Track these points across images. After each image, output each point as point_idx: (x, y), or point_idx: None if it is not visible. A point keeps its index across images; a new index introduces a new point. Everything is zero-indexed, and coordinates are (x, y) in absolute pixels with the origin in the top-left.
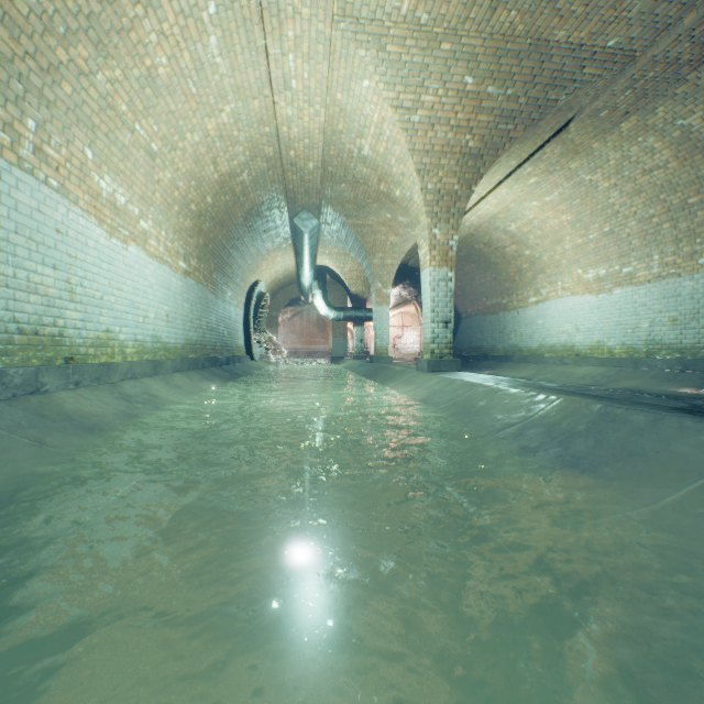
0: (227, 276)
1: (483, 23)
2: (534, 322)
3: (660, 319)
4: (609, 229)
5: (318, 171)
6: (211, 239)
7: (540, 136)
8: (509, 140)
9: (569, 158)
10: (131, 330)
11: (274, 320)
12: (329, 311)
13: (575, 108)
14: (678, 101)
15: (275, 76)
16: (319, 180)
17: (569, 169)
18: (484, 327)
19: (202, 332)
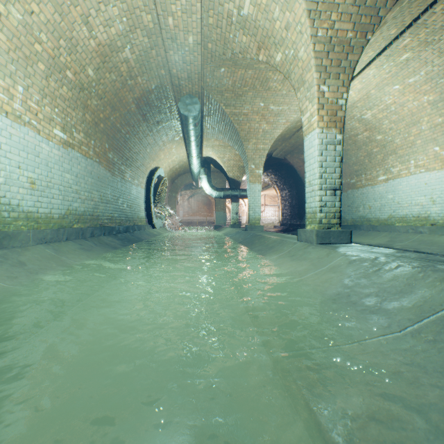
0: (125, 158)
1: None
2: (383, 197)
3: None
4: None
5: (198, 47)
6: (102, 118)
7: None
8: None
9: None
10: None
11: (173, 199)
12: (212, 191)
13: None
14: None
15: None
16: (200, 62)
17: None
18: None
19: (94, 204)
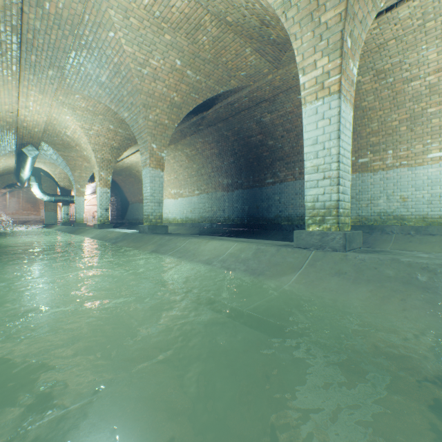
0: None
1: (113, 115)
2: None
3: (188, 210)
4: (176, 176)
5: (41, 132)
6: None
7: None
8: (130, 146)
9: None
10: None
11: None
12: (44, 196)
13: None
14: (183, 145)
15: (22, 104)
16: (41, 135)
17: None
18: (139, 209)
19: None
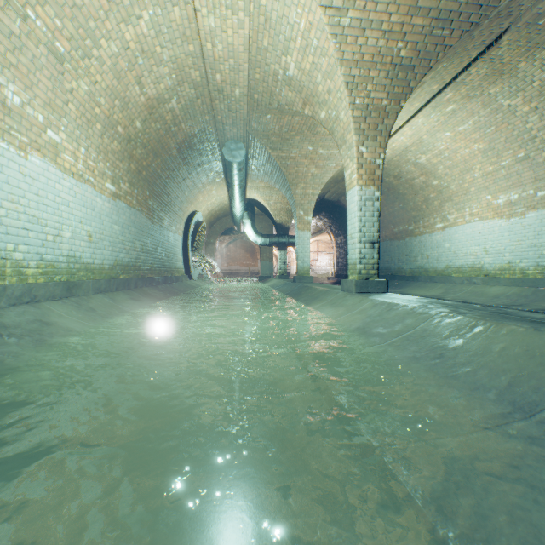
0: (164, 204)
1: None
2: (440, 246)
3: None
4: (524, 154)
5: (244, 98)
6: (144, 166)
7: (468, 54)
8: (444, 48)
9: (492, 81)
10: (33, 249)
11: (212, 246)
12: (257, 238)
13: (514, 14)
14: None
15: None
16: (246, 110)
17: (488, 95)
18: (391, 251)
19: (136, 254)
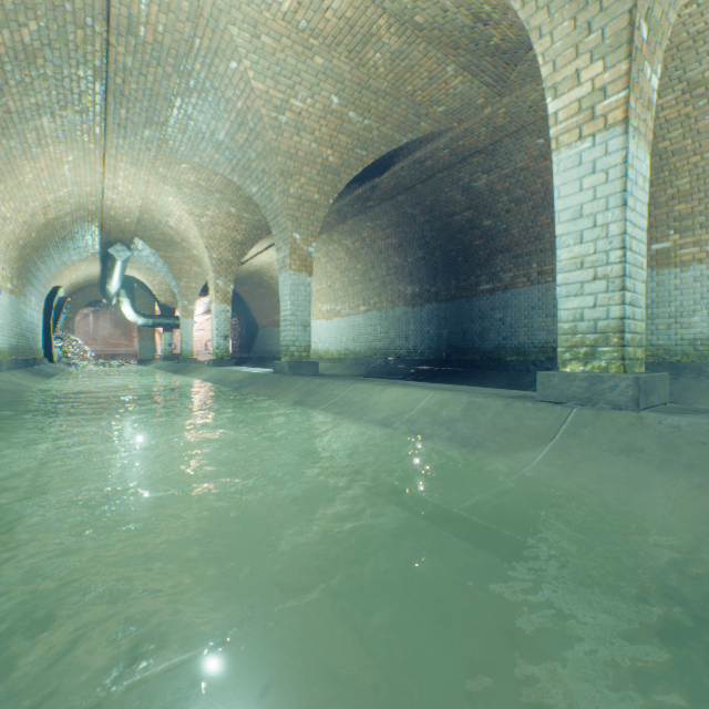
0: (34, 286)
1: (236, 192)
2: None
3: (349, 337)
4: (330, 284)
5: (134, 223)
6: (28, 260)
7: None
8: (260, 238)
9: None
10: None
11: (70, 322)
12: (138, 318)
13: None
14: (340, 234)
15: (108, 184)
16: (134, 228)
17: None
18: (274, 336)
19: (18, 338)
